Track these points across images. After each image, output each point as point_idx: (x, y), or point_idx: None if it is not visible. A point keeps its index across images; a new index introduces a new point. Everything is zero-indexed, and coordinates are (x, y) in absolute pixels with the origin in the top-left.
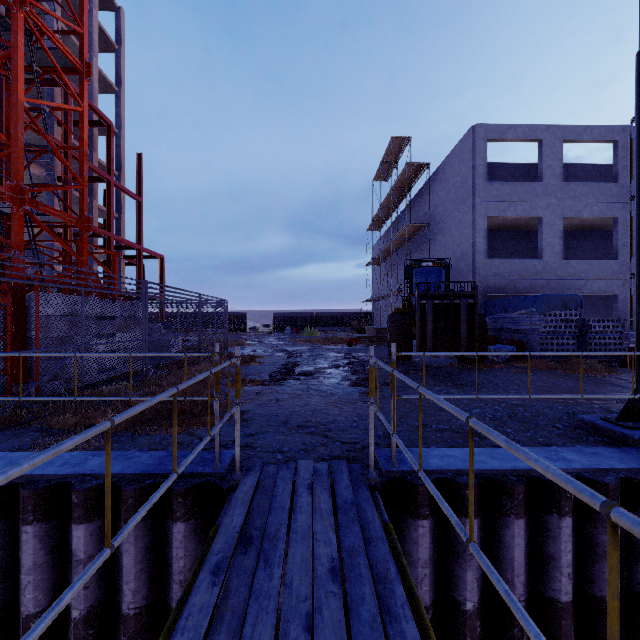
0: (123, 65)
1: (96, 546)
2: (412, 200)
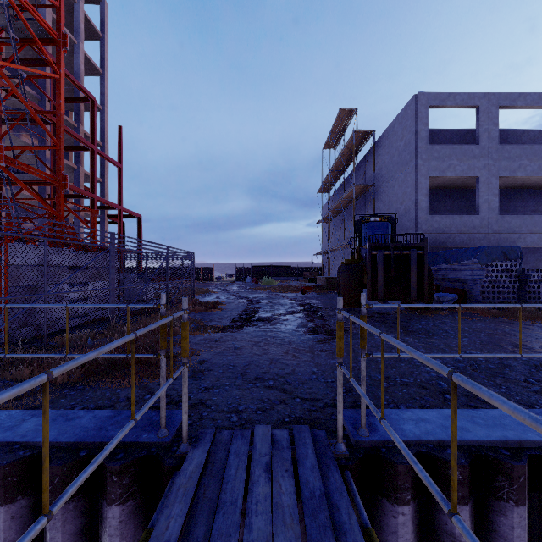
0: (106, 51)
1: (19, 530)
2: (358, 165)
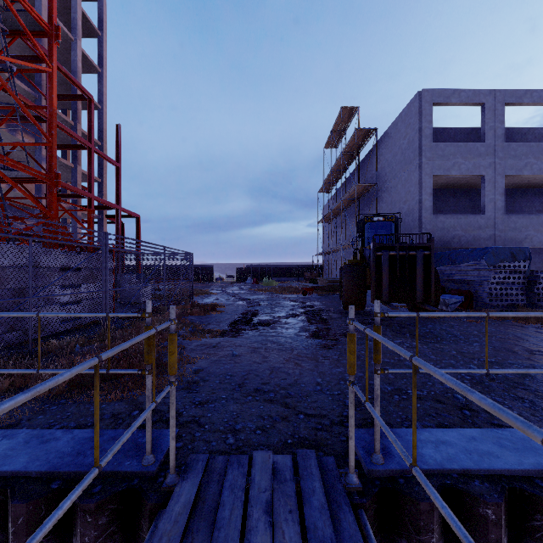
0: (105, 48)
1: None
2: (360, 164)
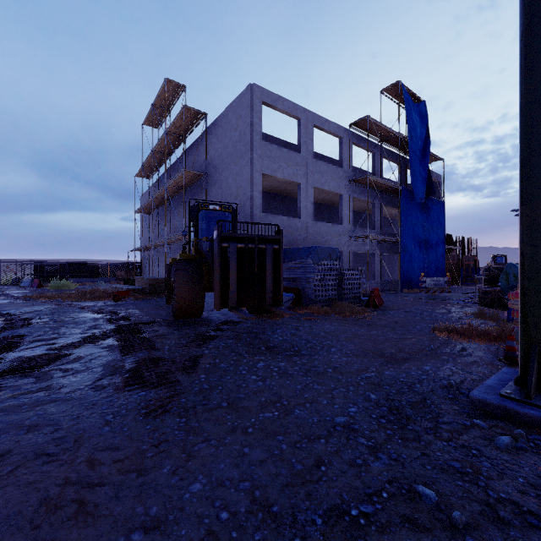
0: None
1: None
2: (186, 151)
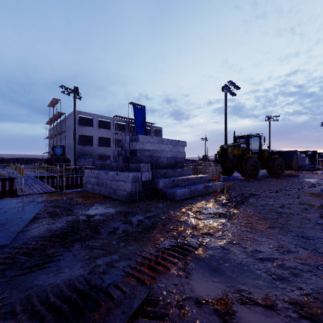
0: None
1: None
2: (62, 120)
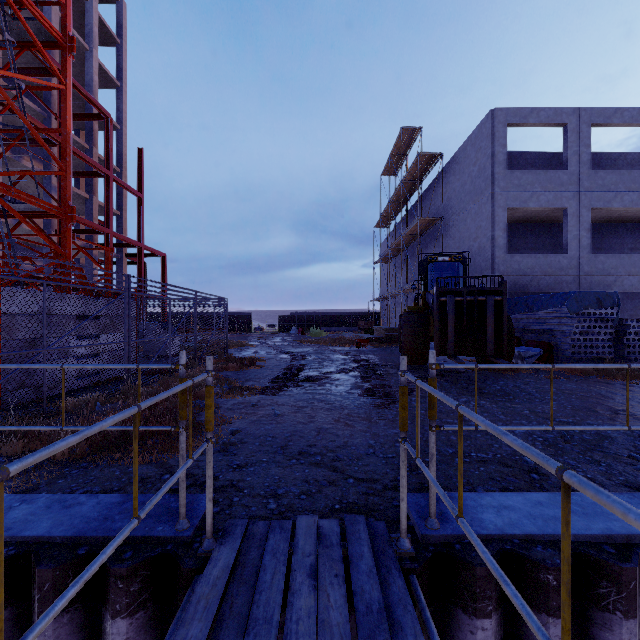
0: (124, 59)
1: None
2: (423, 194)
